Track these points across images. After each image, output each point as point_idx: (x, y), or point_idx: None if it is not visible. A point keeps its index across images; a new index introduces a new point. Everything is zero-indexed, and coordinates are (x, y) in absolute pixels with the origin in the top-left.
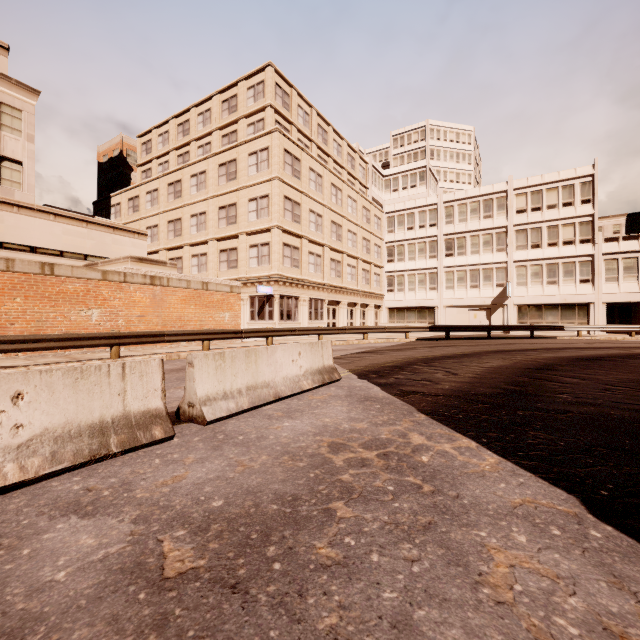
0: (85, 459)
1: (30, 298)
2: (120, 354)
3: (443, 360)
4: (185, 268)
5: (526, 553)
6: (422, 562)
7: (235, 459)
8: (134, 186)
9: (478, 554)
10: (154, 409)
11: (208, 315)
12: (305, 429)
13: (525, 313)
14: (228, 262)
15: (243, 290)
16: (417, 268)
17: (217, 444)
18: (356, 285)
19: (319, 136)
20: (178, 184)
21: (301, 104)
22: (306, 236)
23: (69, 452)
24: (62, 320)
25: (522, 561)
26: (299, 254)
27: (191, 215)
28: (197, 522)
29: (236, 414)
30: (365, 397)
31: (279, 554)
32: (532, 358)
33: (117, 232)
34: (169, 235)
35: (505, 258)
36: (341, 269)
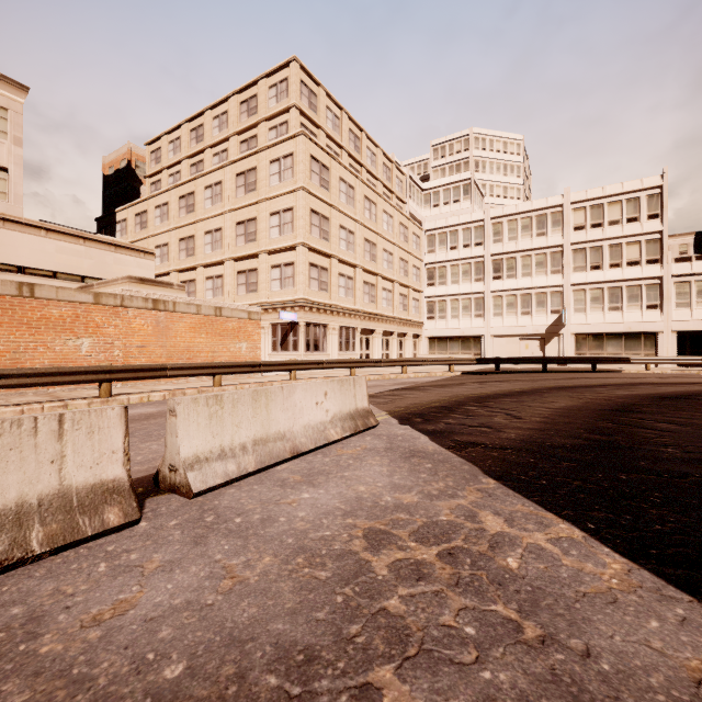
0: None
1: (4, 325)
2: (114, 391)
3: (499, 399)
4: (198, 292)
5: None
6: None
7: (222, 563)
8: (142, 200)
9: None
10: (111, 480)
11: (222, 345)
12: (331, 505)
13: (584, 343)
14: (247, 285)
15: (264, 317)
16: (461, 292)
17: (201, 533)
18: (392, 311)
19: (351, 143)
20: (191, 197)
21: (330, 106)
22: (336, 255)
23: None
24: (44, 351)
25: None
26: (328, 276)
27: (205, 232)
28: None
29: (237, 479)
30: (410, 451)
31: None
32: (604, 396)
33: (120, 250)
34: (181, 255)
35: (561, 281)
36: (375, 293)
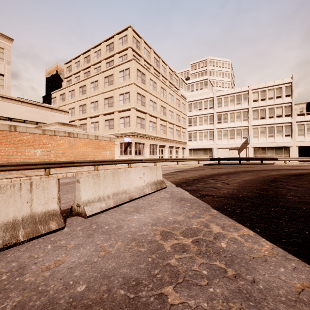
0: None
1: (3, 143)
2: (51, 172)
3: (219, 176)
4: (88, 129)
5: None
6: None
7: (100, 245)
8: (63, 88)
9: None
10: (52, 210)
11: (98, 152)
12: (146, 221)
13: (257, 151)
14: (109, 126)
15: (116, 140)
16: (203, 129)
17: (91, 232)
18: (173, 137)
19: (154, 63)
20: (84, 87)
21: (146, 47)
22: (148, 113)
23: None
24: (21, 155)
25: None
26: (144, 122)
27: (91, 102)
28: (61, 309)
29: (106, 210)
30: (180, 198)
31: None
32: (266, 175)
33: (53, 111)
34: (80, 112)
35: (247, 124)
36: (165, 129)
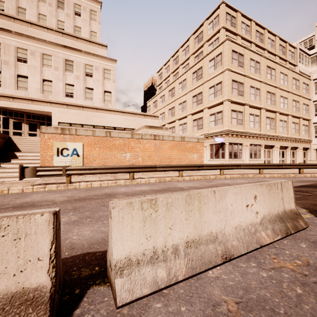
0: None
1: (101, 148)
2: (137, 176)
3: None
4: (176, 132)
5: None
6: None
7: None
8: (155, 96)
9: None
10: (33, 288)
11: (184, 155)
12: None
13: None
14: (197, 126)
15: (206, 141)
16: None
17: None
18: (287, 134)
19: (257, 38)
20: (173, 89)
21: (243, 21)
22: (247, 103)
23: None
24: (114, 158)
25: None
26: (242, 116)
27: (179, 104)
28: None
29: (167, 286)
30: None
31: None
32: None
33: (146, 117)
34: (169, 116)
35: None
36: (274, 123)
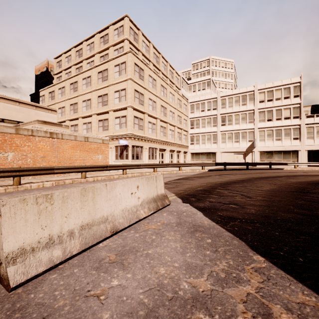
0: None
1: None
2: (25, 181)
3: (232, 185)
4: (79, 130)
5: None
6: None
7: None
8: (52, 85)
9: None
10: None
11: (88, 156)
12: (135, 297)
13: (264, 156)
14: (103, 127)
15: (111, 142)
16: (206, 132)
17: None
18: (174, 140)
19: (154, 59)
20: (75, 83)
21: (144, 40)
22: (147, 112)
23: None
24: None
25: None
26: (143, 122)
27: (83, 101)
28: None
29: (62, 262)
30: (193, 226)
31: None
32: (286, 183)
33: (38, 109)
34: (71, 112)
35: (253, 126)
36: (166, 132)
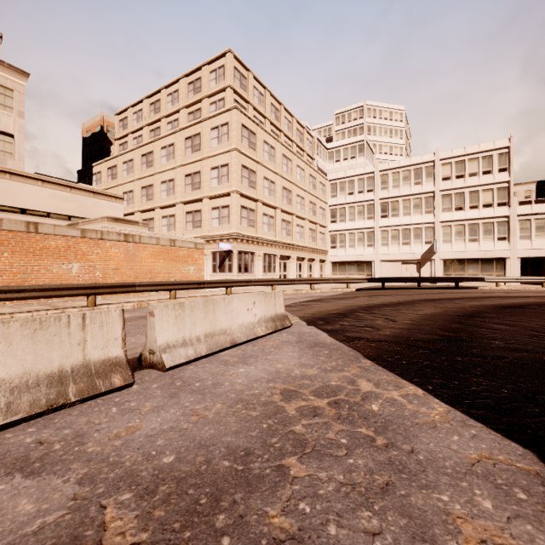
0: (42, 409)
1: (16, 253)
2: (97, 302)
3: (382, 308)
4: (156, 227)
5: (495, 524)
6: (384, 536)
7: (190, 408)
8: (112, 157)
9: (444, 525)
10: (114, 357)
11: (175, 268)
12: (259, 375)
13: (450, 266)
14: (193, 222)
15: (206, 246)
16: (356, 228)
17: (174, 391)
18: (304, 242)
19: (272, 113)
20: (150, 155)
21: (256, 86)
22: (261, 200)
23: (25, 402)
24: (45, 272)
25: (493, 535)
26: (255, 215)
27: (161, 182)
28: (145, 482)
29: (194, 360)
30: (314, 343)
31: (229, 525)
32: (460, 306)
33: (97, 196)
34: (142, 199)
35: (432, 219)
36: (291, 228)
